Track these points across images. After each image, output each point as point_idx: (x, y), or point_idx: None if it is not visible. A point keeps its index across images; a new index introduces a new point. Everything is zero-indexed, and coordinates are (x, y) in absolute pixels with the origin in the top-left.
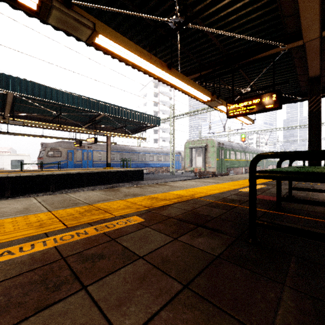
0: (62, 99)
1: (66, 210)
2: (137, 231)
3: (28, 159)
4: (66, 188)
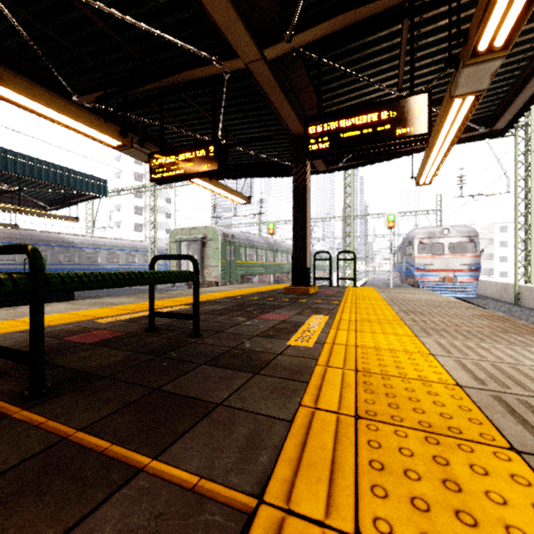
0: None
1: None
2: None
3: None
4: None
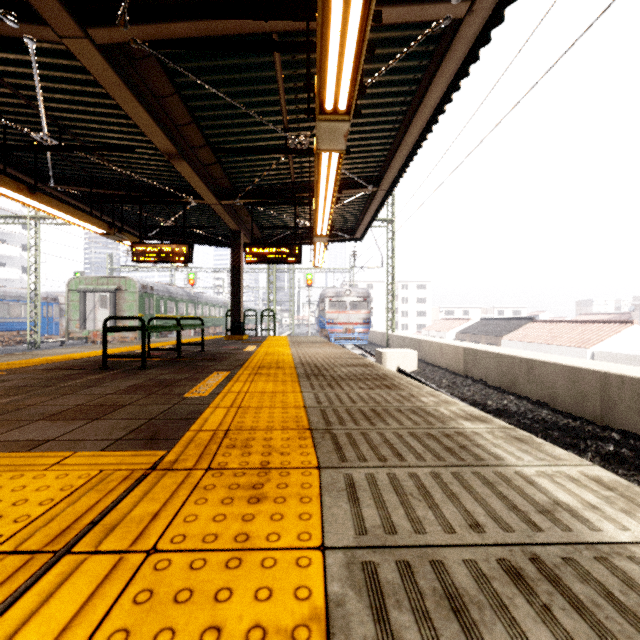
0: None
1: None
2: (4, 376)
3: None
4: None
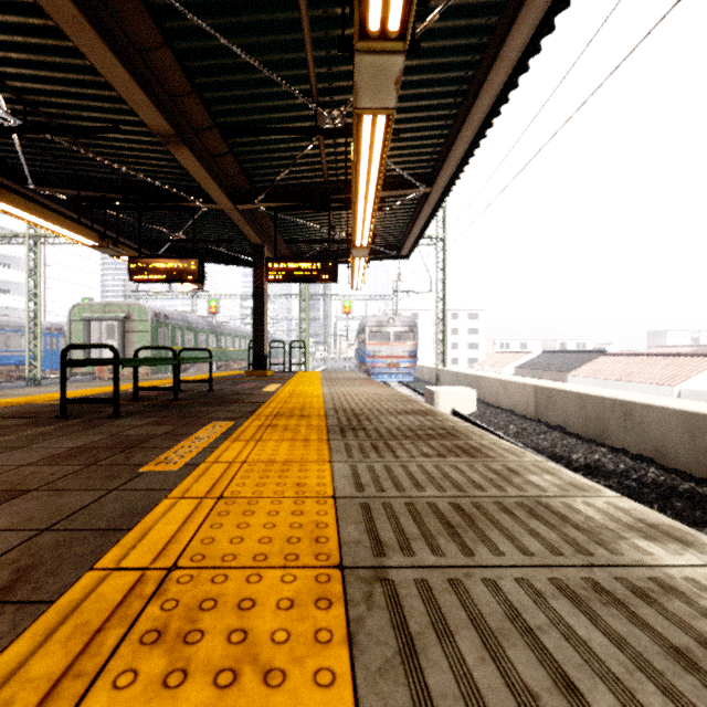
0: None
1: None
2: None
3: None
4: None
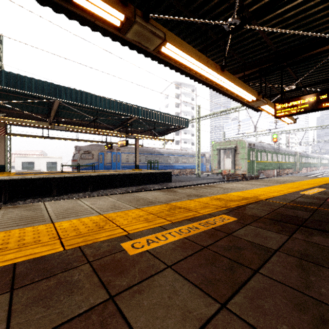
0: (100, 105)
1: (151, 208)
2: (243, 228)
3: (60, 161)
4: (101, 188)
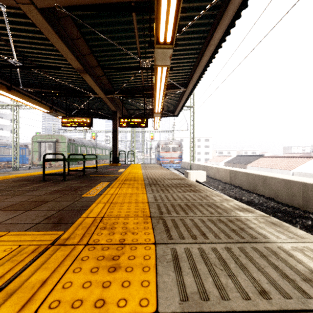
0: None
1: None
2: None
3: None
4: None
